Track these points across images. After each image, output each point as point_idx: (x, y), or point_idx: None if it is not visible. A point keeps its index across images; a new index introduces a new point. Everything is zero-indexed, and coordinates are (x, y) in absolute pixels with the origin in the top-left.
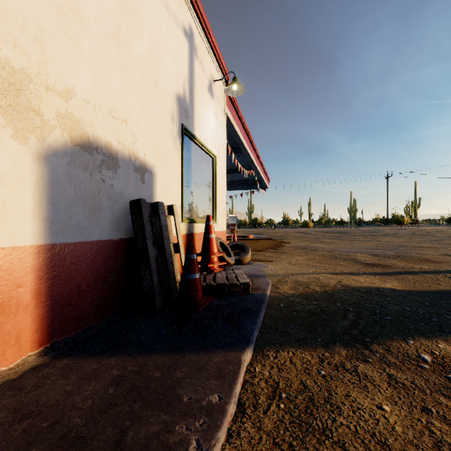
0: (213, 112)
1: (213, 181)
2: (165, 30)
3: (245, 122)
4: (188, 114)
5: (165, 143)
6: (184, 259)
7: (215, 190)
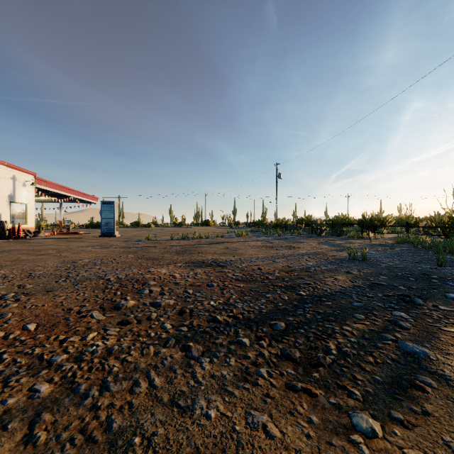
0: (26, 191)
1: (26, 211)
2: (4, 184)
3: (53, 183)
4: (13, 197)
5: (4, 207)
6: (9, 231)
7: (27, 214)
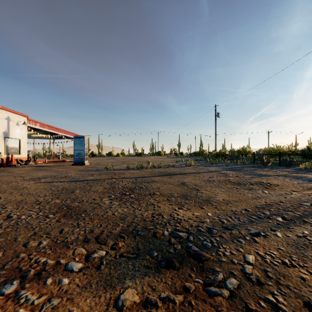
0: (19, 129)
1: (19, 145)
2: None
3: (43, 123)
4: (7, 134)
5: None
6: (1, 160)
7: (20, 147)
